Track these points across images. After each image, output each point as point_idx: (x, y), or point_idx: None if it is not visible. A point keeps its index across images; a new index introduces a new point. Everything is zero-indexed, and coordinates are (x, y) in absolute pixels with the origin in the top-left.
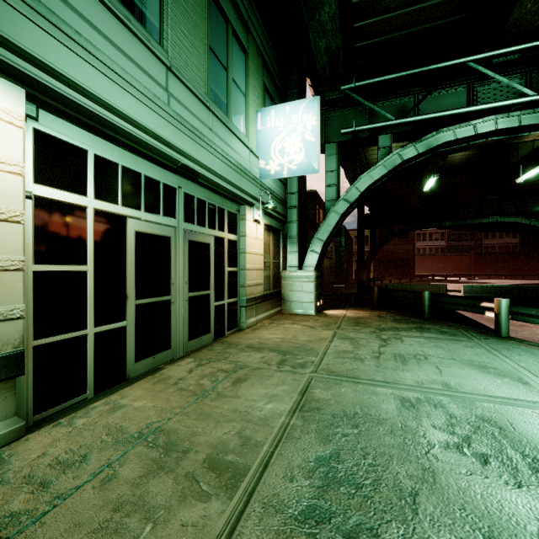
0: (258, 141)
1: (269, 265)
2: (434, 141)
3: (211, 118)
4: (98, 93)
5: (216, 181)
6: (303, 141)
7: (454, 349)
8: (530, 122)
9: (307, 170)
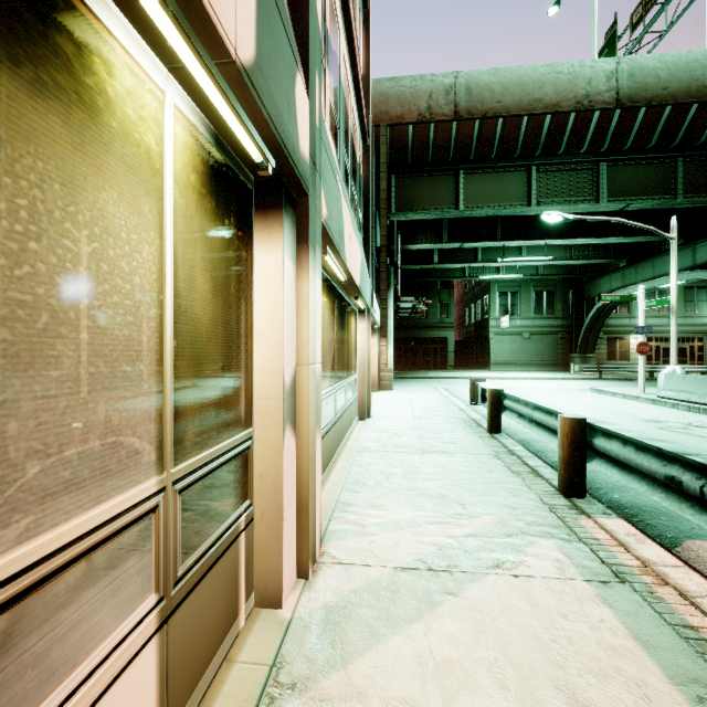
0: None
1: None
2: None
3: (685, 318)
4: (654, 330)
5: (687, 332)
6: None
7: None
8: None
9: None
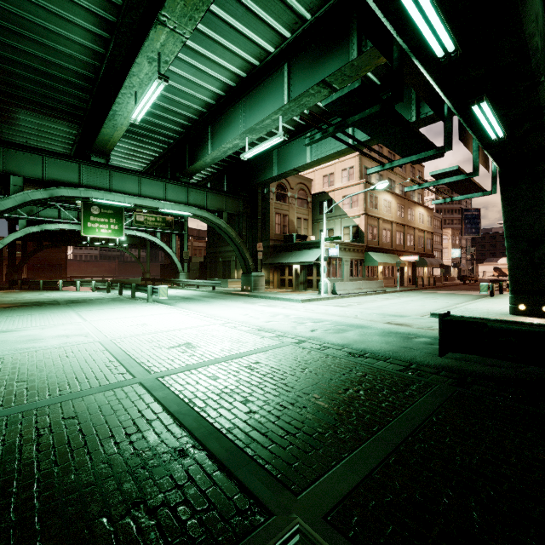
0: None
1: None
2: (44, 227)
3: None
4: None
5: None
6: None
7: (41, 292)
8: (77, 229)
9: None
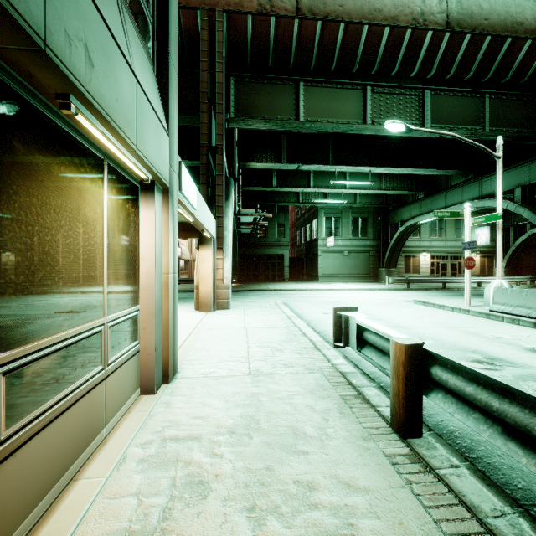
0: (475, 236)
1: (484, 267)
2: None
3: (455, 242)
4: (436, 250)
5: (457, 252)
6: (485, 237)
7: None
8: None
9: (486, 244)
